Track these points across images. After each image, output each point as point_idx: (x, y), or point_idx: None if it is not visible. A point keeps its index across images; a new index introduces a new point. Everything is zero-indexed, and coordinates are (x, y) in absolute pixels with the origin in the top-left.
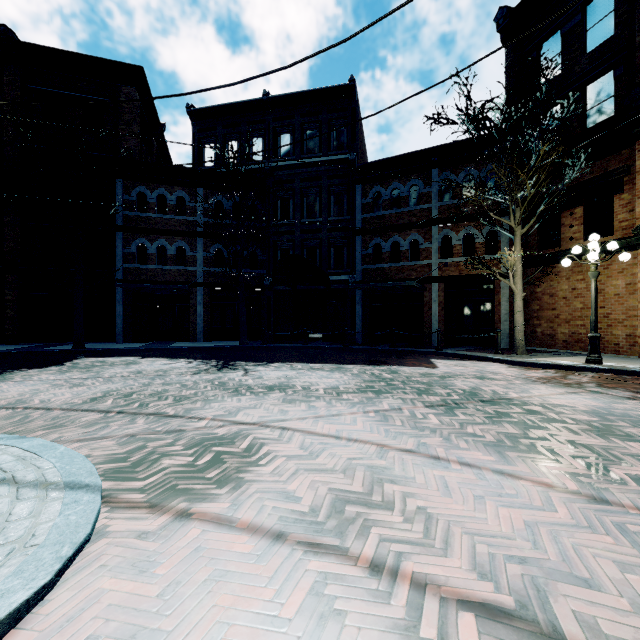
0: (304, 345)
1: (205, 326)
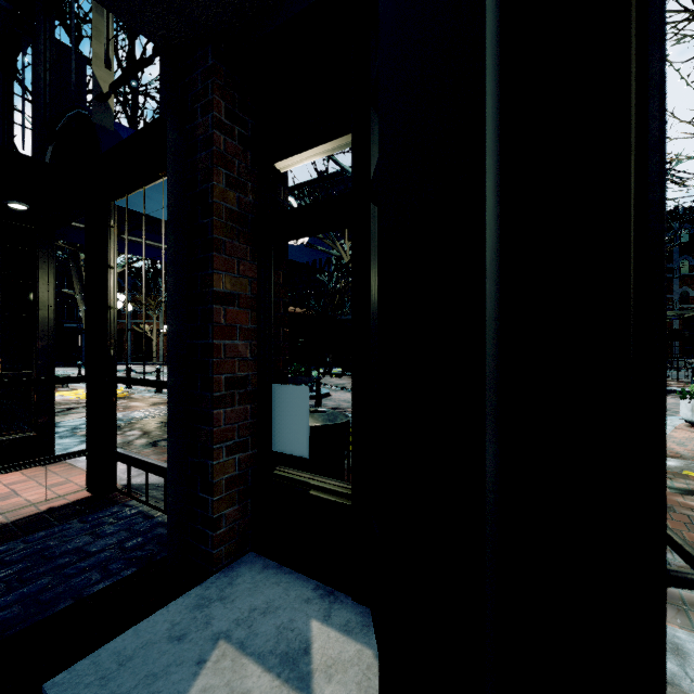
0: None
1: None
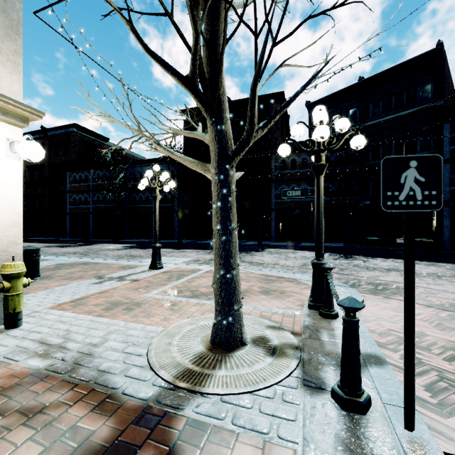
0: (394, 248)
1: None
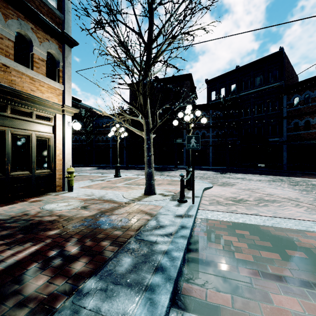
0: (254, 169)
1: (212, 161)
